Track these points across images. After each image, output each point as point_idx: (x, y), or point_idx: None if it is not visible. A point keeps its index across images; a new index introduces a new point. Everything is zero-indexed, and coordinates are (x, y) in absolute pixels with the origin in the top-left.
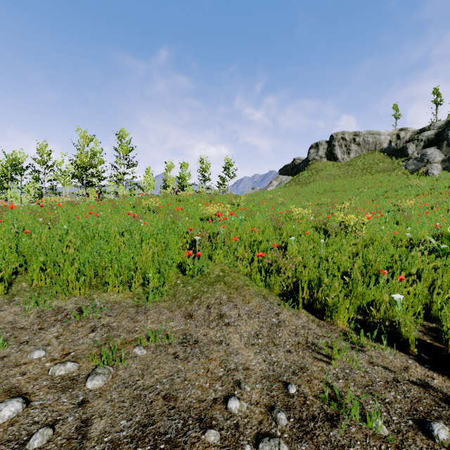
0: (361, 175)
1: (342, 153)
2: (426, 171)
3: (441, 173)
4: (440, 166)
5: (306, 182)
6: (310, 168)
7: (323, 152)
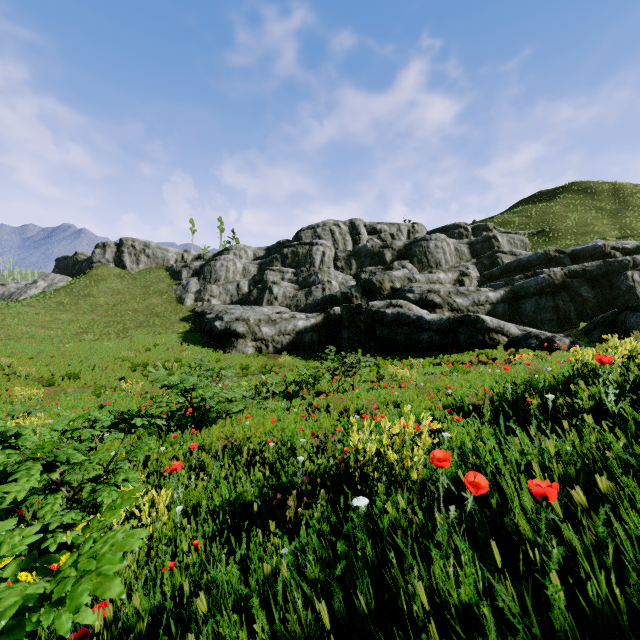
0: (140, 293)
1: (132, 262)
2: (184, 299)
3: (192, 302)
4: (193, 296)
5: (80, 294)
6: (92, 274)
7: (112, 256)
